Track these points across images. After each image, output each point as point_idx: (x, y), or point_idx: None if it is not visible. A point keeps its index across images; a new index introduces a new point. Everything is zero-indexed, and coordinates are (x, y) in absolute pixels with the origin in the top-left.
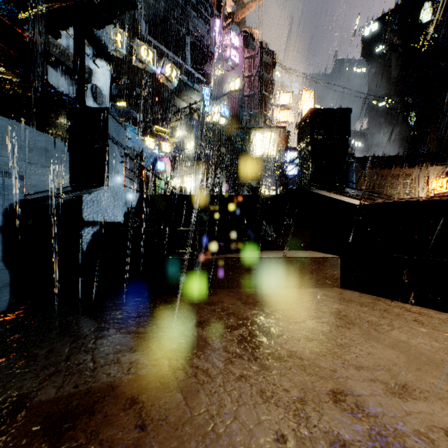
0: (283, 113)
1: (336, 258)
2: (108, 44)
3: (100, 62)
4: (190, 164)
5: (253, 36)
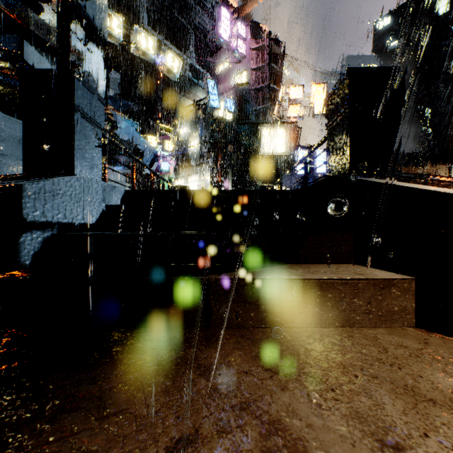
0: (293, 107)
1: (408, 280)
2: (102, 27)
3: (93, 47)
4: (194, 163)
5: (261, 26)
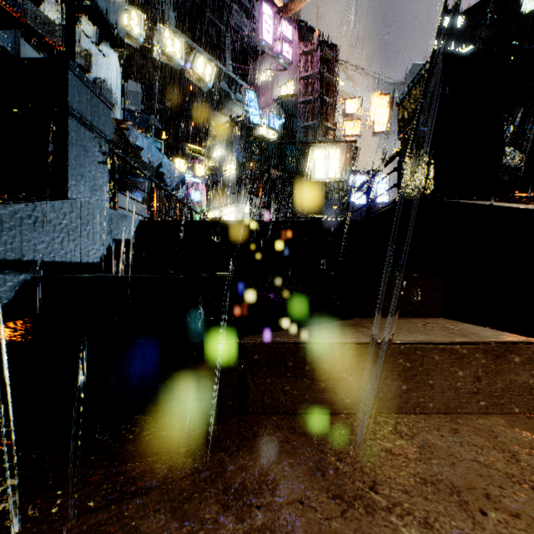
0: (349, 124)
1: None
2: (118, 24)
3: (107, 49)
4: (231, 191)
5: (311, 27)
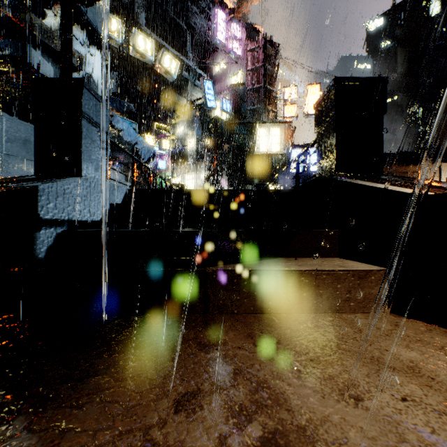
0: (287, 107)
1: (383, 271)
2: (102, 30)
3: (93, 50)
4: (191, 161)
5: (257, 28)
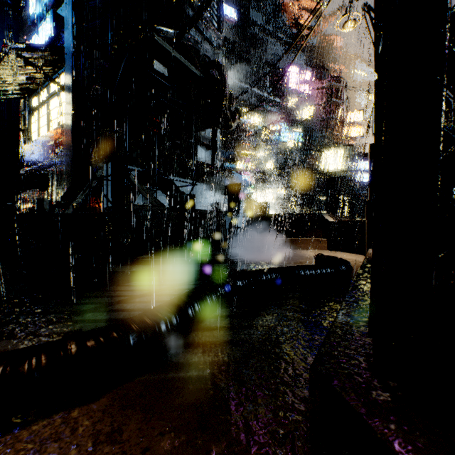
0: (354, 129)
1: (325, 240)
2: None
3: (217, 130)
4: (271, 179)
5: (325, 68)
